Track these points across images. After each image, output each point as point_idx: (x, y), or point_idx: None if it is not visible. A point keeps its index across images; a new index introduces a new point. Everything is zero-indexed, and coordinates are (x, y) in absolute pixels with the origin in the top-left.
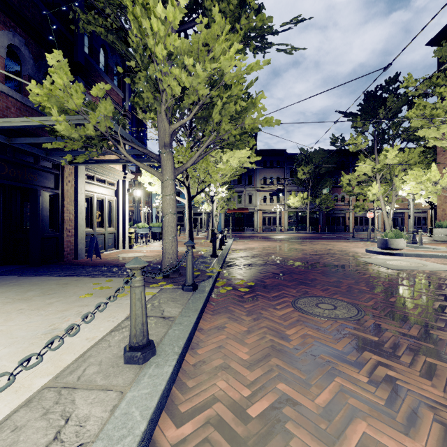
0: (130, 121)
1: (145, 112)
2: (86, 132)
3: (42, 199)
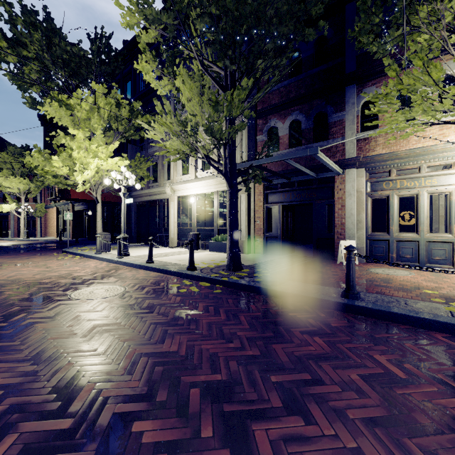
0: None
1: None
2: None
3: (320, 209)
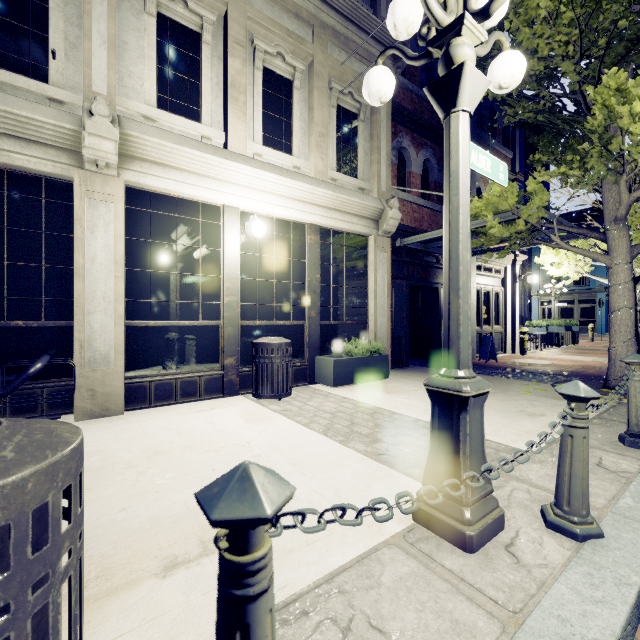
0: (520, 184)
1: (545, 166)
2: (516, 228)
3: (441, 296)
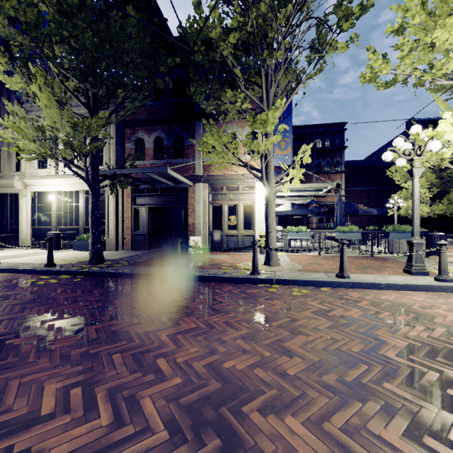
0: None
1: None
2: None
3: (178, 212)
